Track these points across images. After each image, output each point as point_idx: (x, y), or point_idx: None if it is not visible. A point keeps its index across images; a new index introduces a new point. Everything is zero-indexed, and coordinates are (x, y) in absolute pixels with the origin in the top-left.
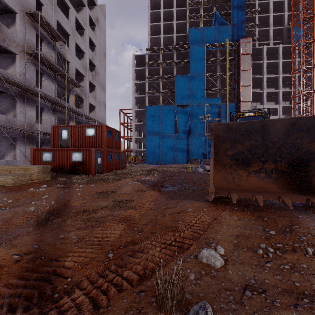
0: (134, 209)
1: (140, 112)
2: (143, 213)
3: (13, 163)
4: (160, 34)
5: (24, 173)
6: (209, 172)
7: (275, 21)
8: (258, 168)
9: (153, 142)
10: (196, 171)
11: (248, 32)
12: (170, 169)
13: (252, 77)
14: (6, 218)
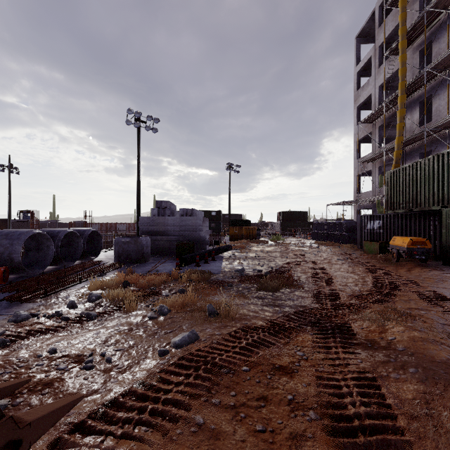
0: None
1: None
2: None
3: None
4: None
5: None
6: None
7: None
8: None
9: None
10: None
11: None
12: None
13: None
14: None
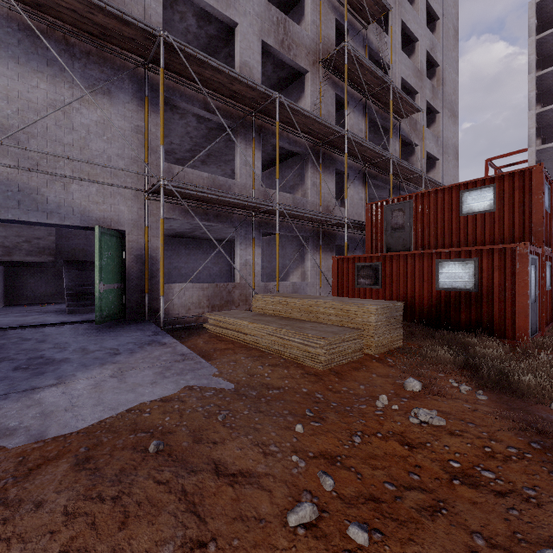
0: None
1: (552, 152)
2: None
3: (301, 289)
4: None
5: (339, 322)
6: None
7: None
8: None
9: None
10: None
11: None
12: None
13: None
14: None
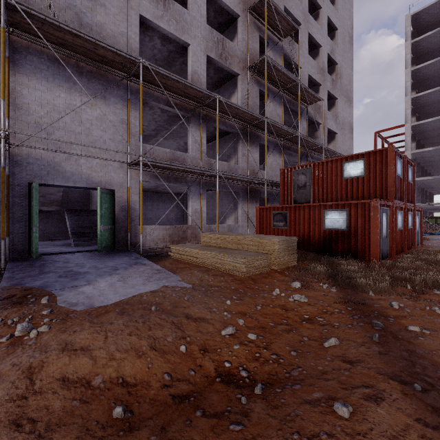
0: None
1: (423, 127)
2: None
3: (234, 229)
4: None
5: (256, 250)
6: None
7: None
8: None
9: None
10: None
11: None
12: None
13: None
14: None
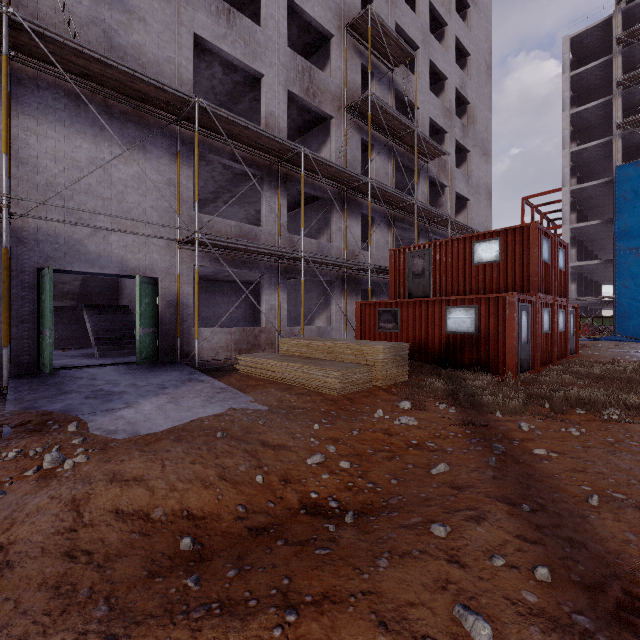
0: None
1: (586, 192)
2: None
3: (326, 333)
4: None
5: (355, 361)
6: None
7: None
8: None
9: None
10: None
11: None
12: None
13: None
14: None
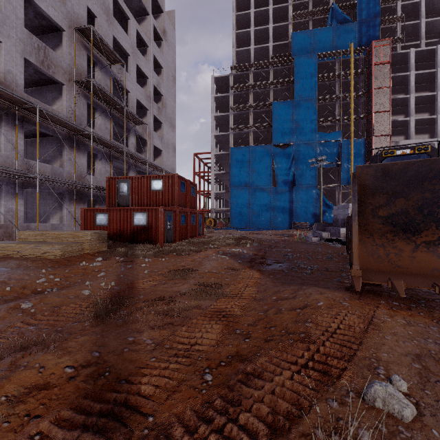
0: (229, 299)
1: (221, 156)
2: (245, 306)
3: (59, 228)
4: (250, 44)
5: (74, 241)
6: (329, 242)
7: (429, 10)
8: (433, 238)
9: (240, 198)
10: (306, 240)
11: (385, 30)
12: (266, 236)
13: (392, 98)
14: (53, 305)
